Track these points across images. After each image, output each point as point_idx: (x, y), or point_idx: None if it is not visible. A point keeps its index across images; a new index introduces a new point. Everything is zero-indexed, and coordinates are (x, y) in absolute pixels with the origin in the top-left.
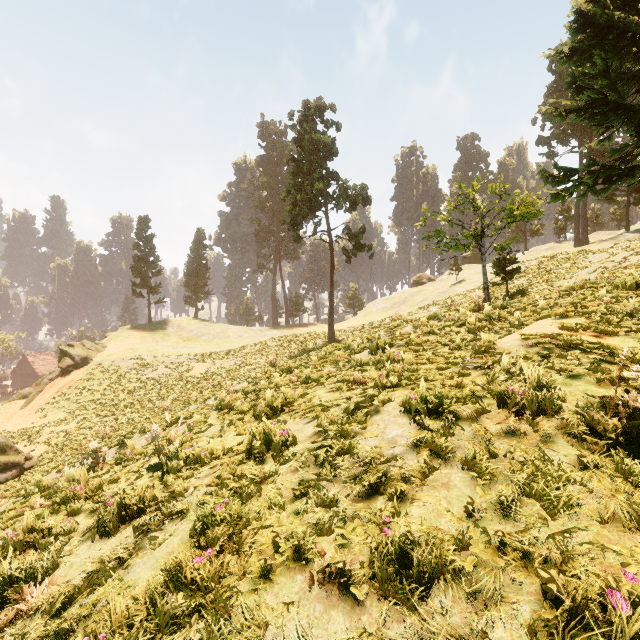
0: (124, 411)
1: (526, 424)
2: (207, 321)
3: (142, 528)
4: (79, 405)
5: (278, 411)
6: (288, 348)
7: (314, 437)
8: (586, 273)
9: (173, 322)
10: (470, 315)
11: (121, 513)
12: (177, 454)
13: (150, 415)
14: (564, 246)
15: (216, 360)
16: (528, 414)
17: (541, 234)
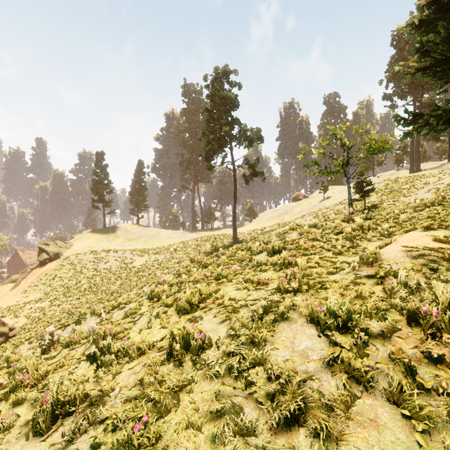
0: (84, 293)
1: (445, 348)
2: (145, 226)
3: (70, 431)
4: (52, 288)
5: (196, 306)
6: (203, 246)
7: (227, 340)
8: (423, 192)
9: (121, 227)
10: (345, 225)
11: (54, 411)
12: (110, 348)
13: (103, 296)
14: (402, 172)
15: (151, 255)
16: (446, 337)
17: (385, 164)
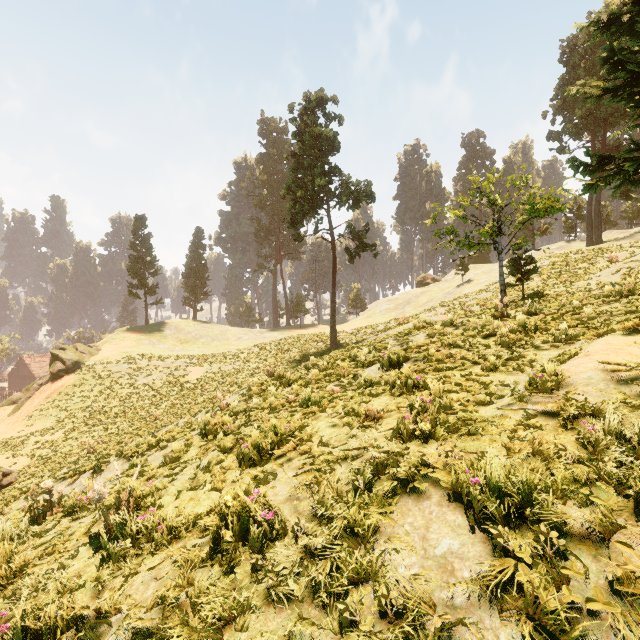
0: (114, 420)
1: None
2: (206, 323)
3: None
4: (68, 413)
5: (268, 454)
6: (288, 352)
7: (313, 523)
8: (608, 274)
9: (171, 324)
10: (498, 324)
11: None
12: (124, 527)
13: (141, 425)
14: (575, 245)
15: (213, 364)
16: None
17: (550, 233)
